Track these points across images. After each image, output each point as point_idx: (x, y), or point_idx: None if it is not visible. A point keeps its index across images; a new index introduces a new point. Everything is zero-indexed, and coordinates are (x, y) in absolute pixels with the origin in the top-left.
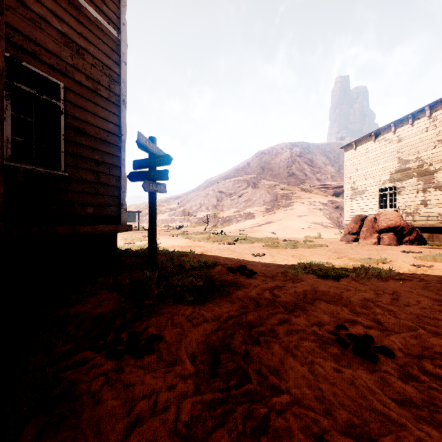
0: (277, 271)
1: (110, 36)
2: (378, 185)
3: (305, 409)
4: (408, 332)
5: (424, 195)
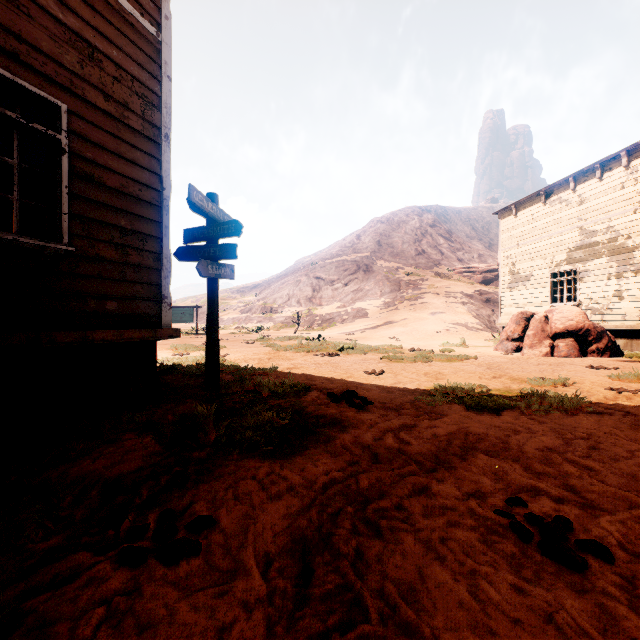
0: (403, 399)
1: (144, 34)
2: (550, 268)
3: None
4: (628, 511)
5: (618, 282)
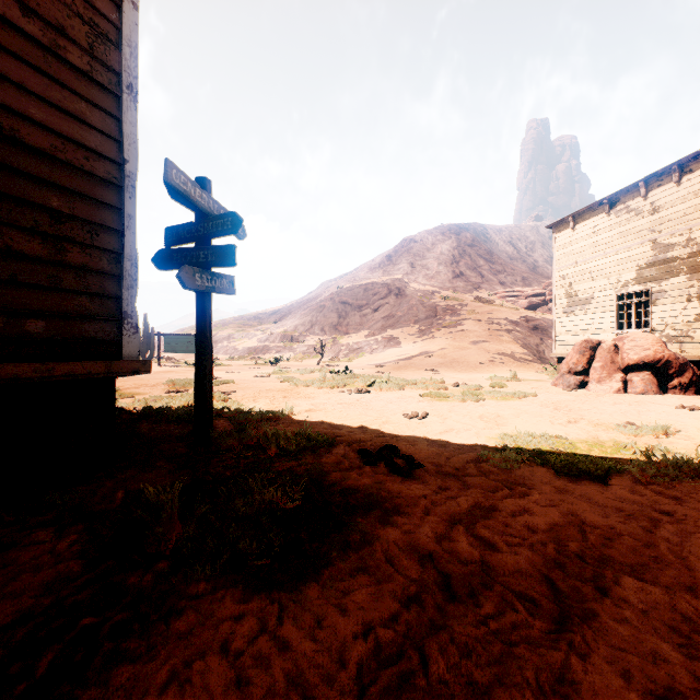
0: (463, 457)
1: None
2: (616, 289)
3: None
4: None
5: None
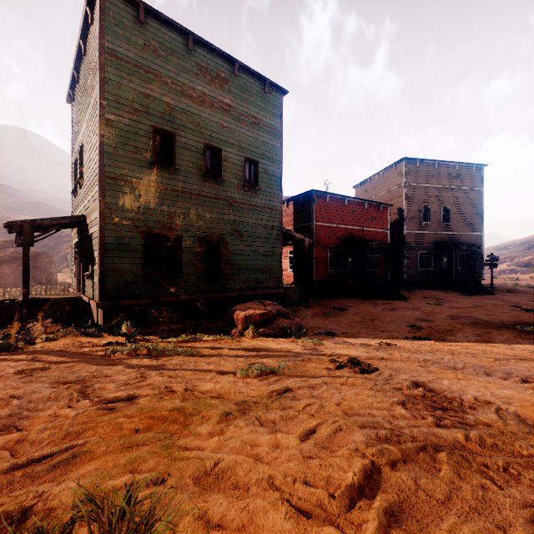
0: None
1: (479, 235)
2: None
3: (508, 295)
4: None
5: None
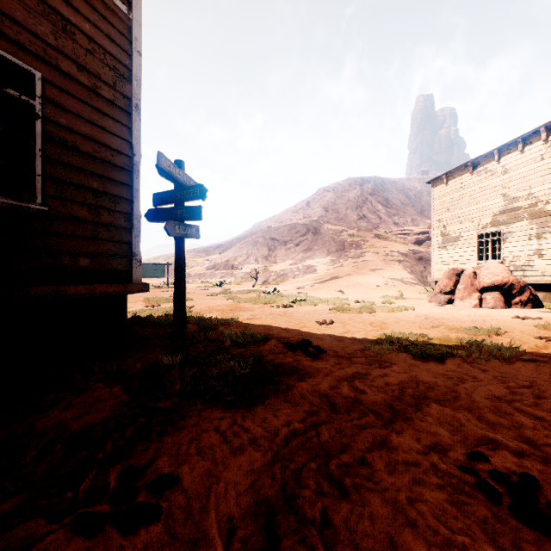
0: (354, 347)
1: (115, 11)
2: (477, 230)
3: None
4: None
5: (538, 242)
